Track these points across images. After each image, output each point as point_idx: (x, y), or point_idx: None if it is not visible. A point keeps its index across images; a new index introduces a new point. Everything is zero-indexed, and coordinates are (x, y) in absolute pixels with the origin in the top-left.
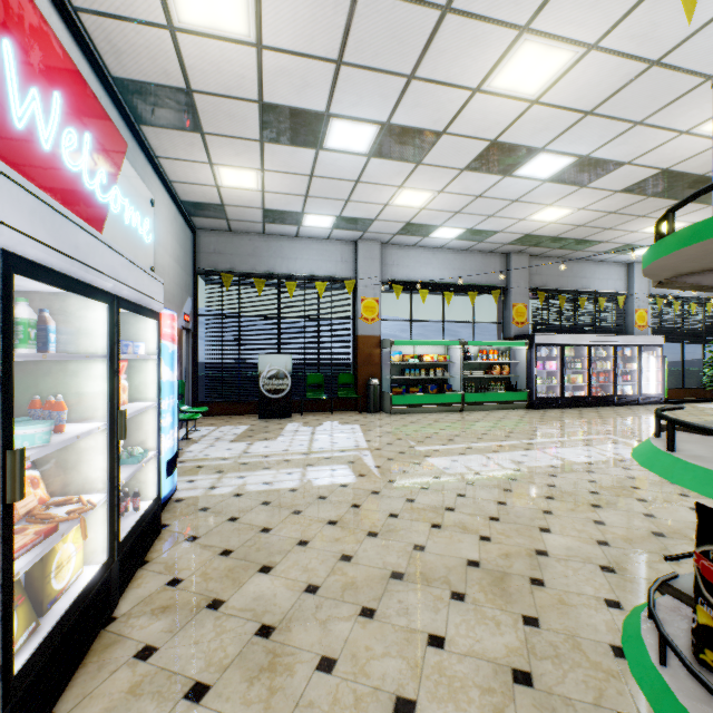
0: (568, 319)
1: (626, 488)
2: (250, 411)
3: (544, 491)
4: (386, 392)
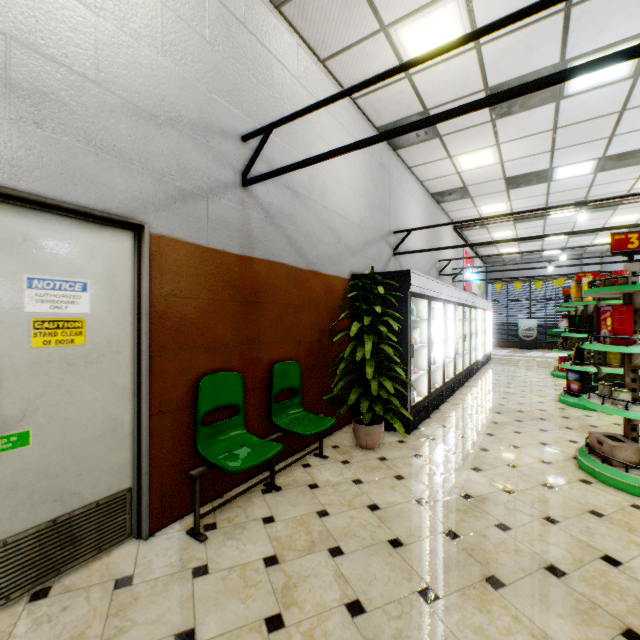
0: None
1: None
2: (513, 346)
3: None
4: None
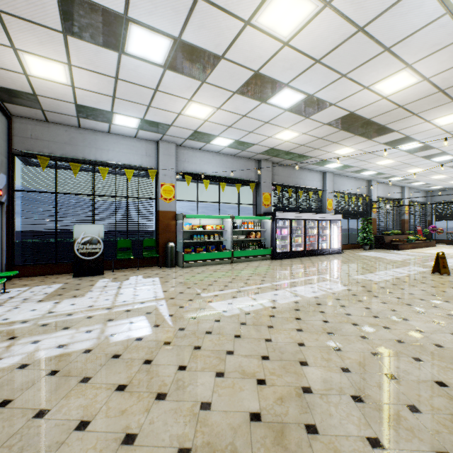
0: (293, 203)
1: (343, 315)
2: (66, 271)
3: (295, 325)
4: (179, 252)
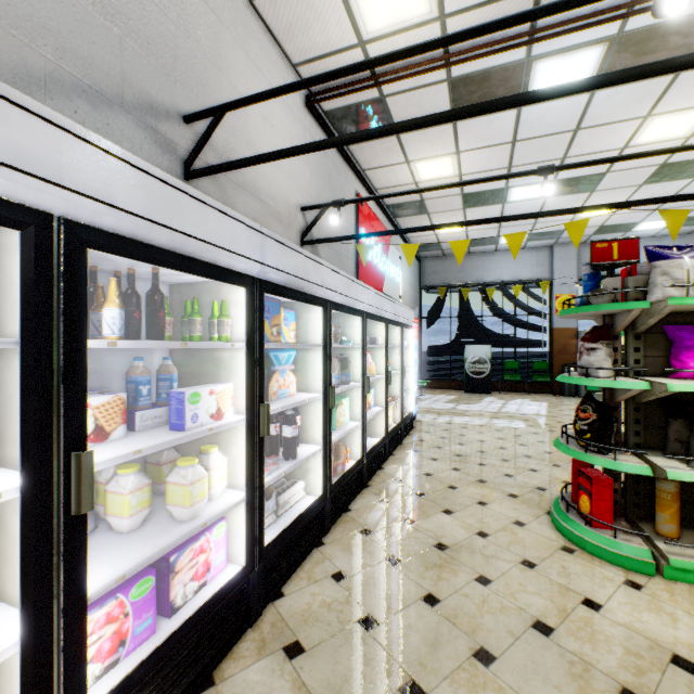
0: None
1: None
2: (458, 387)
3: None
4: None
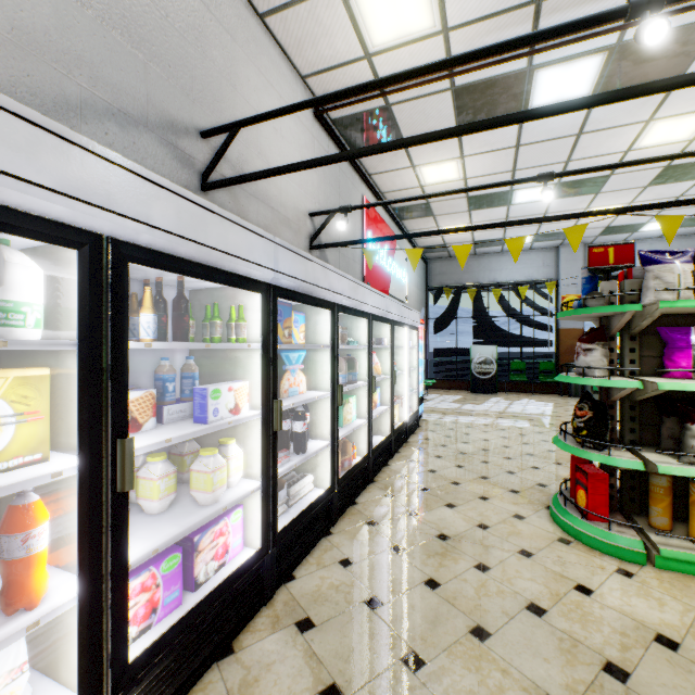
0: None
1: None
2: (464, 388)
3: None
4: None
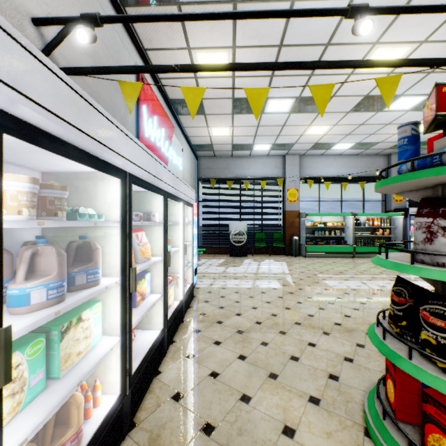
0: None
1: None
2: (224, 252)
3: None
4: (302, 244)
